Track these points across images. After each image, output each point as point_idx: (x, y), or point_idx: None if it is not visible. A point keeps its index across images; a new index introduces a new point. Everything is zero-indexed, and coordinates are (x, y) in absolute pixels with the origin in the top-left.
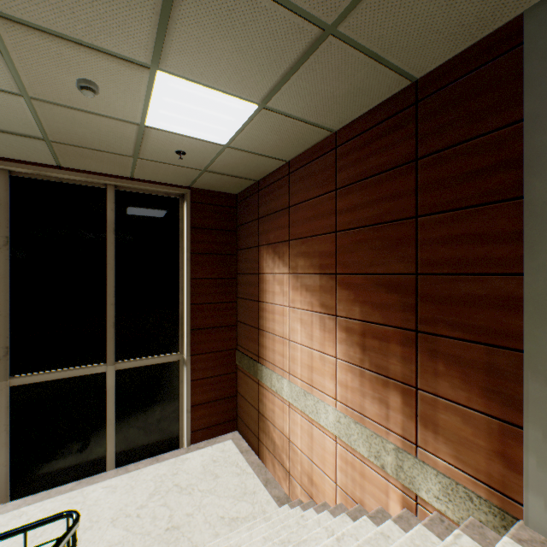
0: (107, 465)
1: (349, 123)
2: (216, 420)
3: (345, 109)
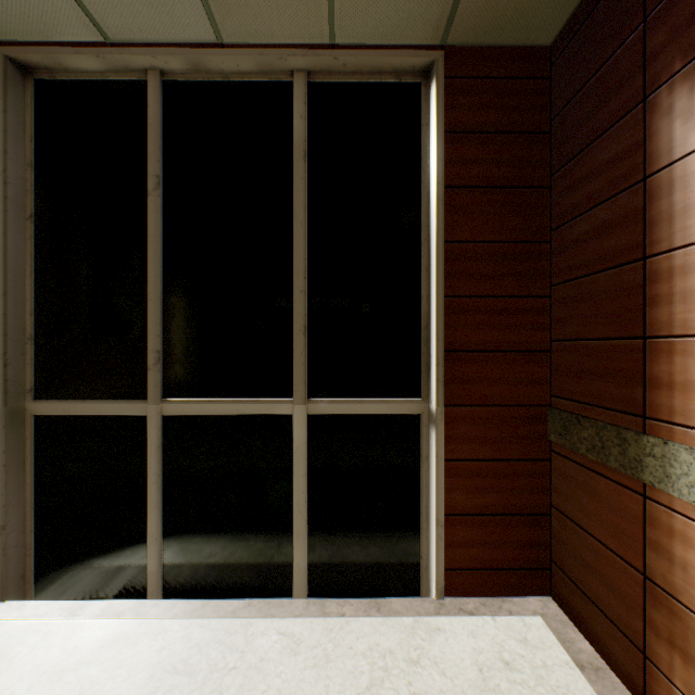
0: (293, 585)
1: None
2: (500, 560)
3: None
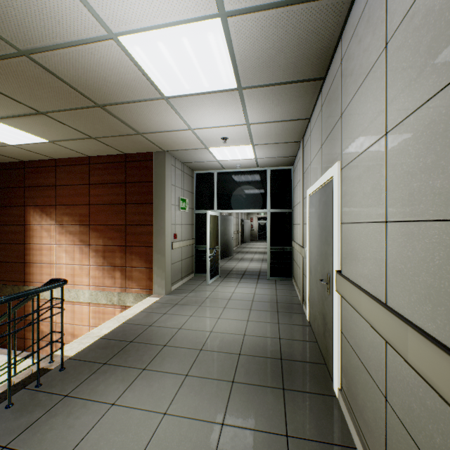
0: None
1: (98, 156)
2: None
3: (96, 152)
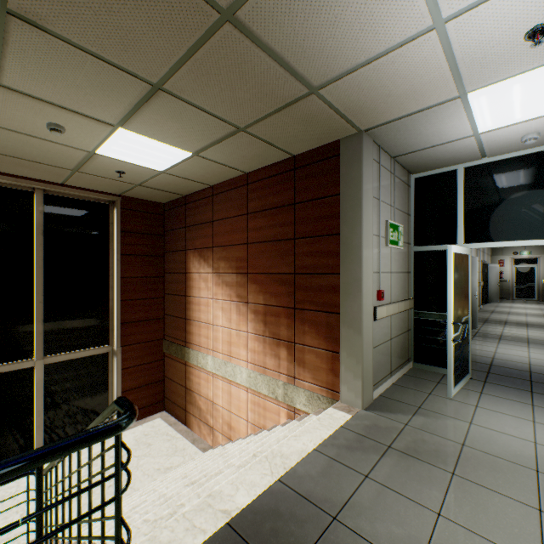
0: None
1: (257, 170)
2: (145, 403)
3: (253, 163)
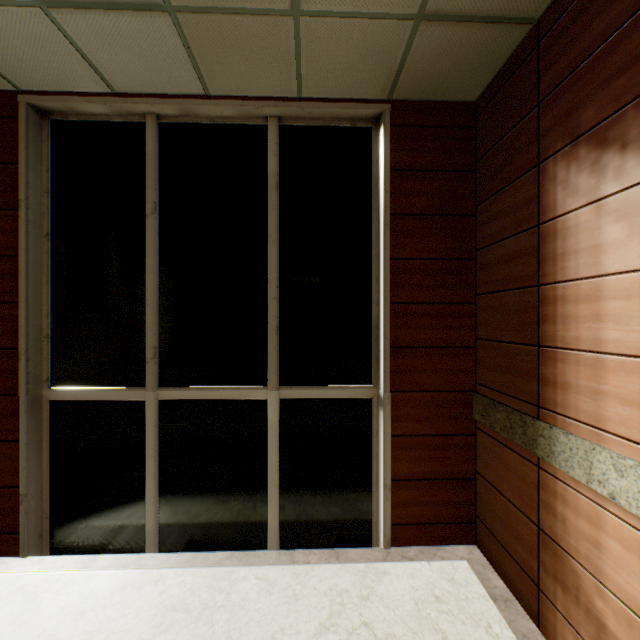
0: (267, 539)
1: None
2: (435, 516)
3: None
